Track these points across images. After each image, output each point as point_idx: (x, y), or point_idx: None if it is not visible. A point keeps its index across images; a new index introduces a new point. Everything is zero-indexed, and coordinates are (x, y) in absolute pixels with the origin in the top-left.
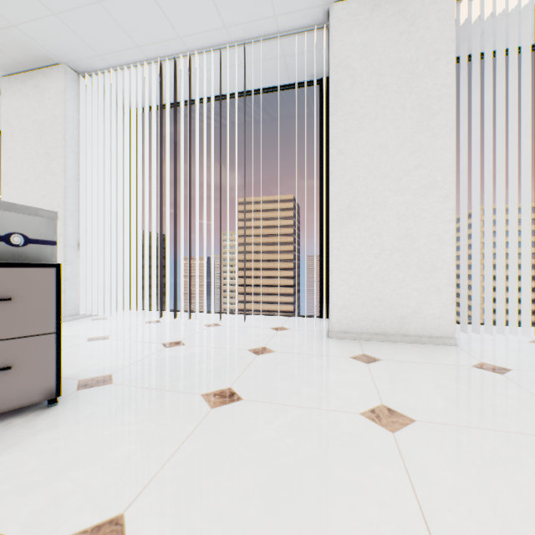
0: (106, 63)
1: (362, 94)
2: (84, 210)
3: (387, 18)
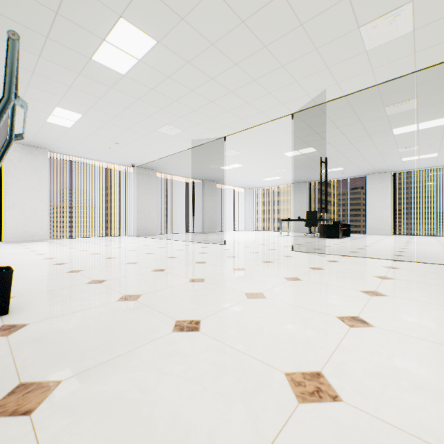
0: None
1: (19, 172)
2: None
3: (28, 153)
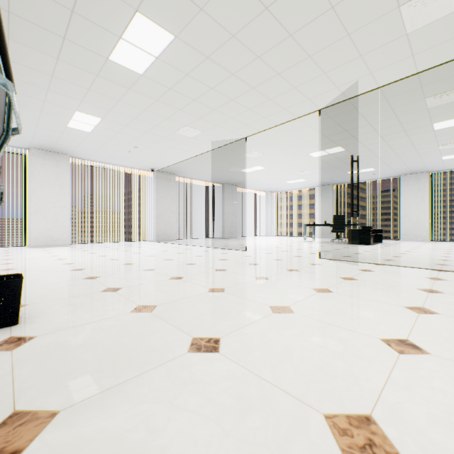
0: None
1: (42, 178)
2: None
3: (51, 159)
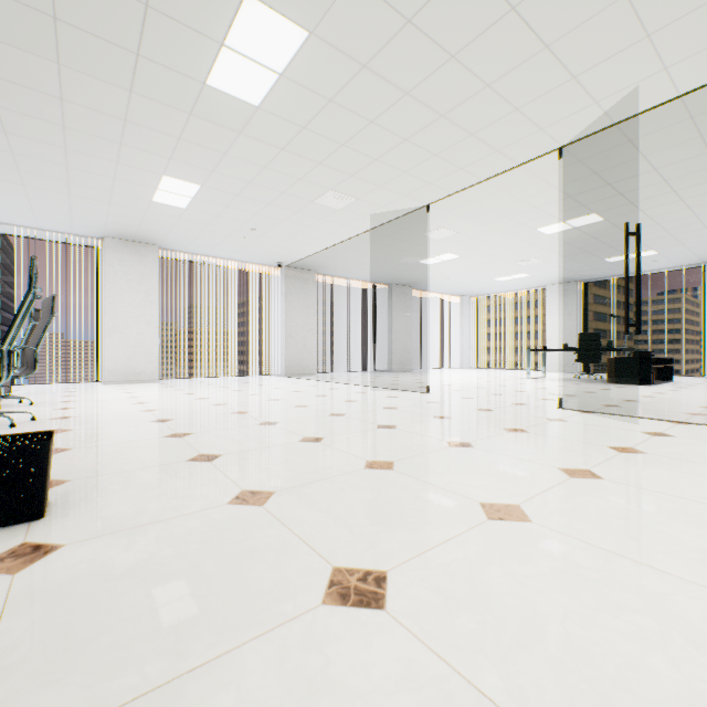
0: None
1: (121, 281)
2: None
3: (132, 252)
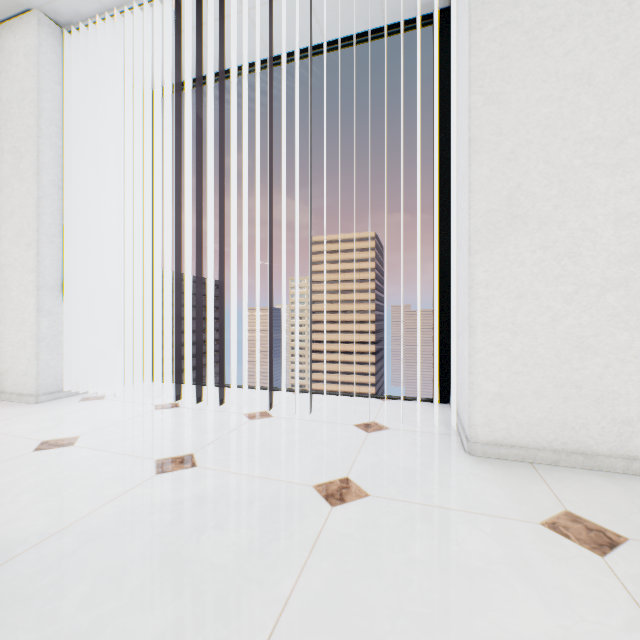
0: (97, 2)
1: None
2: (71, 234)
3: None
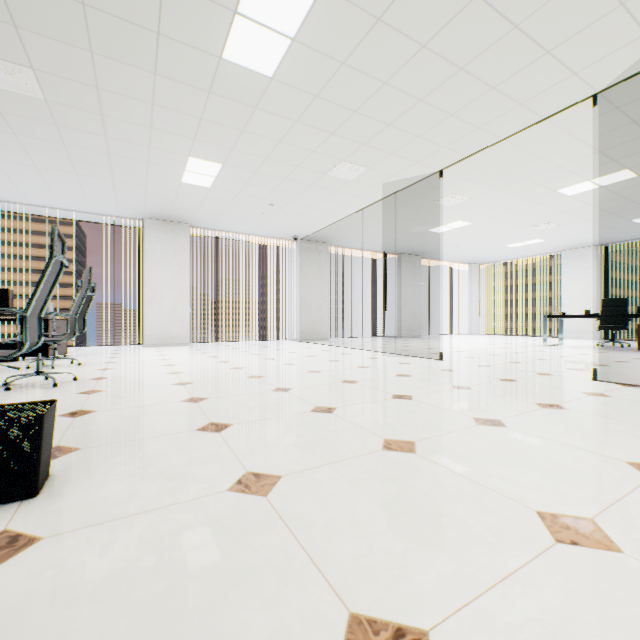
0: None
1: (158, 256)
2: None
3: (168, 231)
